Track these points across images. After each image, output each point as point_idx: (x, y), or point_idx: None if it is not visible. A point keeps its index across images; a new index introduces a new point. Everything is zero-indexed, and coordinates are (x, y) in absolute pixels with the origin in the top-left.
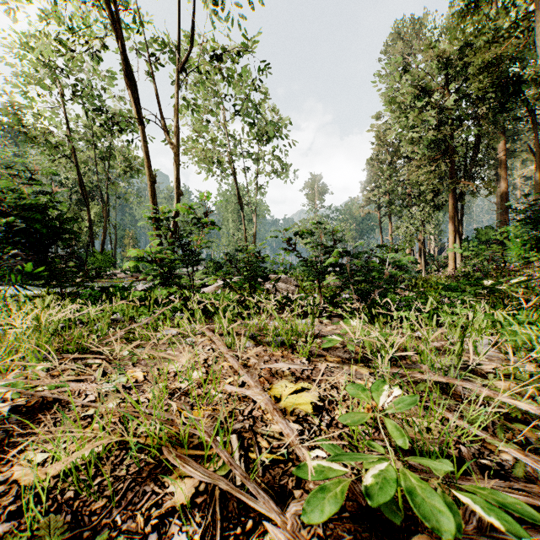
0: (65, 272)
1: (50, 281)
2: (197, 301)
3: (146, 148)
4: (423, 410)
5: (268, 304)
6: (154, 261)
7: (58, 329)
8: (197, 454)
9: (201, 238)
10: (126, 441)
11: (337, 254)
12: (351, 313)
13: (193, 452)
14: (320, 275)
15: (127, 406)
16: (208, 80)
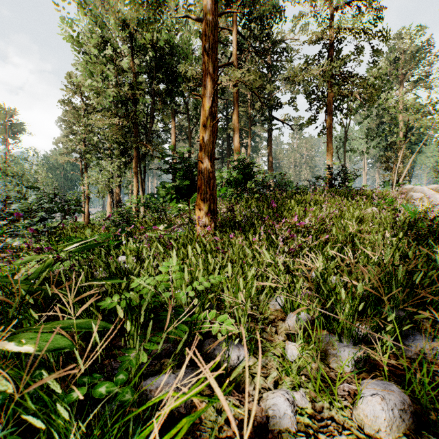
0: None
1: None
2: None
3: None
4: None
5: None
6: None
7: None
8: None
9: None
10: None
11: None
12: None
13: None
14: None
15: None
16: None
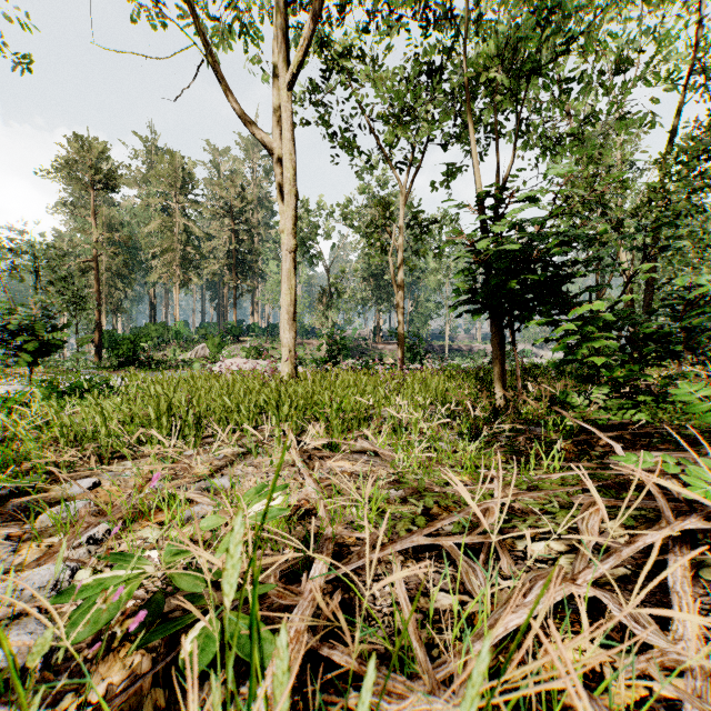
0: None
1: None
2: None
3: None
4: None
5: None
6: None
7: None
8: None
9: None
10: None
11: None
12: None
13: None
14: None
15: None
16: None
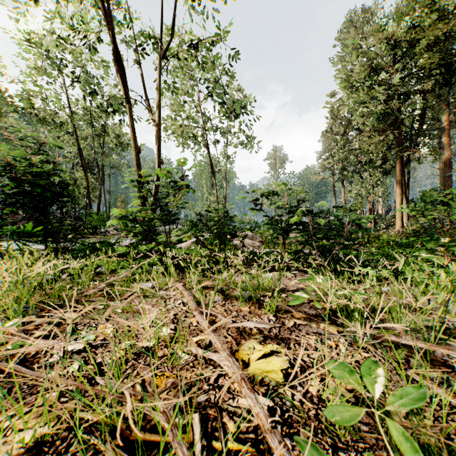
0: (60, 229)
1: (46, 237)
2: (173, 256)
3: (131, 123)
4: (407, 382)
5: (236, 260)
6: (134, 220)
7: (45, 282)
8: (153, 440)
9: (176, 199)
10: (78, 418)
11: (301, 213)
12: (313, 268)
13: (149, 437)
14: (284, 233)
15: (90, 368)
16: (185, 66)
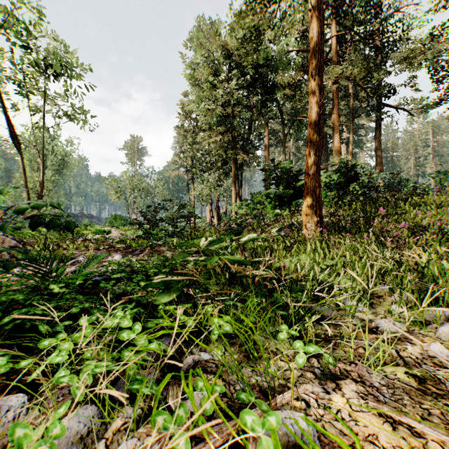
0: None
1: None
2: None
3: None
4: None
5: None
6: None
7: None
8: None
9: None
10: None
11: None
12: None
13: None
14: None
15: None
16: None
